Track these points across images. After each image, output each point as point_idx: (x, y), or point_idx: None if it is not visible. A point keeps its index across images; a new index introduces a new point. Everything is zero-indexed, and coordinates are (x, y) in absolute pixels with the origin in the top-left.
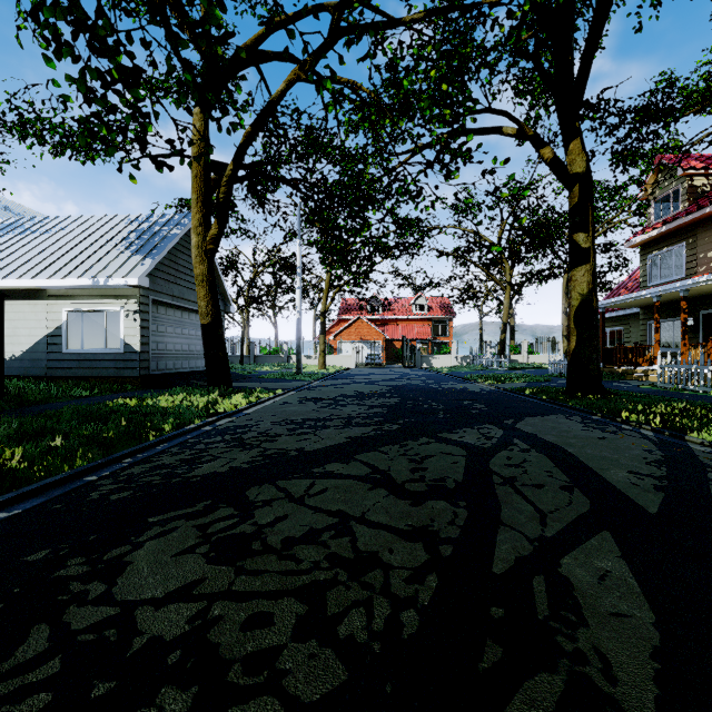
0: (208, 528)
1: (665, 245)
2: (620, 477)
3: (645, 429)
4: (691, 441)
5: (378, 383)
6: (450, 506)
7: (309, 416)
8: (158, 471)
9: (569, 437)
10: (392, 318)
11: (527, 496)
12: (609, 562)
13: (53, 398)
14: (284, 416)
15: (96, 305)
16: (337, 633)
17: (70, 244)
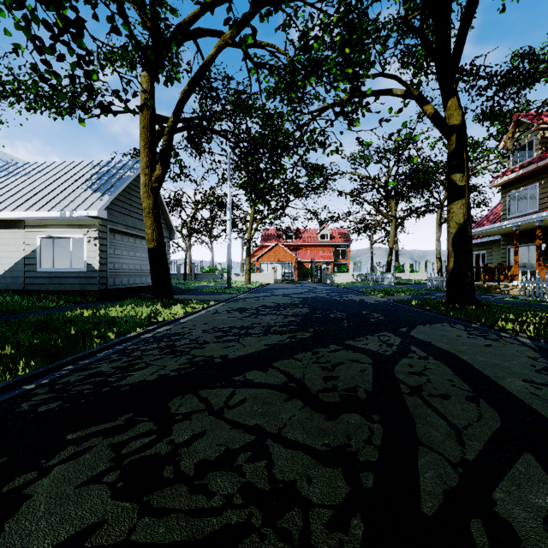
0: (123, 448)
1: (522, 185)
2: (518, 387)
3: (522, 337)
4: None
5: (292, 295)
6: (364, 421)
7: (235, 324)
8: (93, 379)
9: (458, 345)
10: (302, 244)
11: (437, 408)
12: (545, 497)
13: (24, 309)
14: (213, 324)
15: (64, 233)
16: None
17: (44, 184)
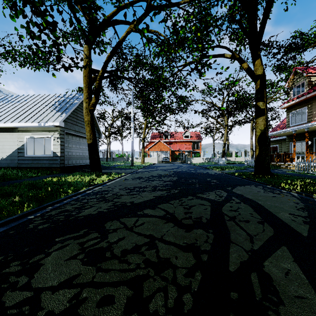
0: (84, 244)
1: (298, 108)
2: (285, 217)
3: (293, 192)
4: (315, 198)
5: (168, 170)
6: (204, 232)
7: (136, 186)
8: (63, 213)
9: (258, 196)
10: (174, 141)
11: (242, 227)
12: (288, 264)
13: (19, 177)
14: (125, 186)
15: (40, 135)
16: (148, 309)
17: (28, 107)
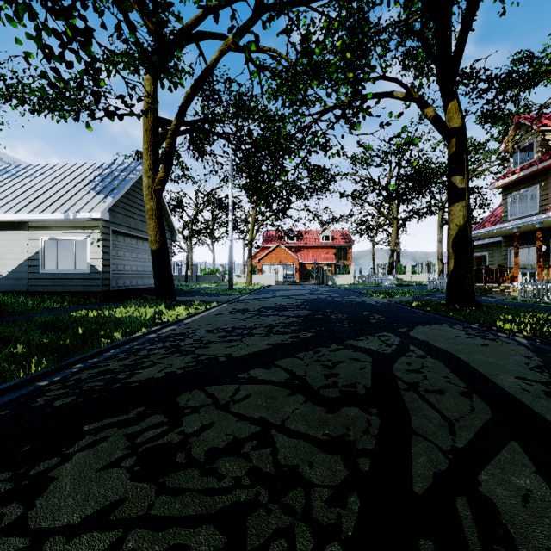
0: (137, 438)
1: (522, 187)
2: (510, 383)
3: (518, 337)
4: None
5: (294, 297)
6: (362, 413)
7: (238, 325)
8: (103, 376)
9: (456, 344)
10: (304, 246)
11: (432, 403)
12: (526, 479)
13: (29, 310)
14: (216, 325)
15: (67, 234)
16: None
17: (47, 186)
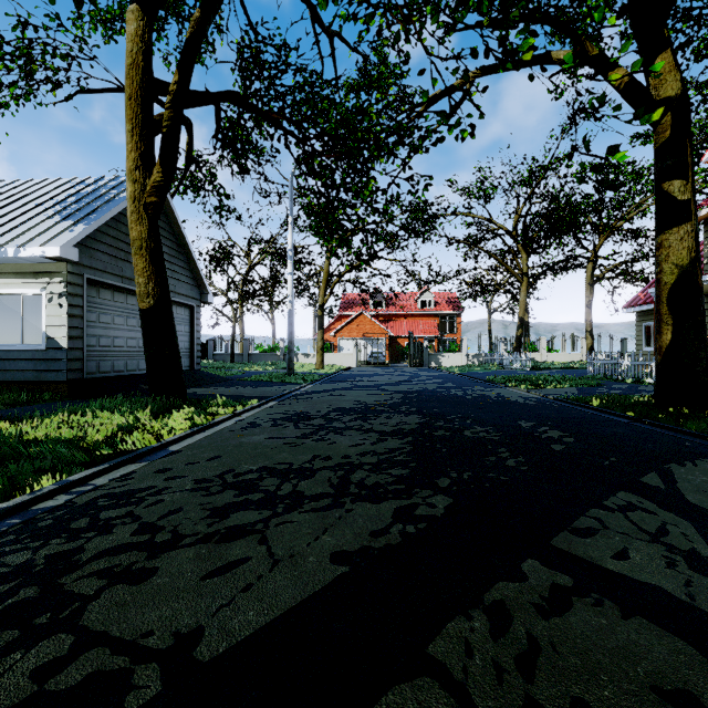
0: None
1: None
2: None
3: None
4: None
5: (386, 387)
6: None
7: (275, 461)
8: None
9: None
10: (396, 314)
11: None
12: None
13: None
14: (230, 461)
15: (9, 285)
16: None
17: None
